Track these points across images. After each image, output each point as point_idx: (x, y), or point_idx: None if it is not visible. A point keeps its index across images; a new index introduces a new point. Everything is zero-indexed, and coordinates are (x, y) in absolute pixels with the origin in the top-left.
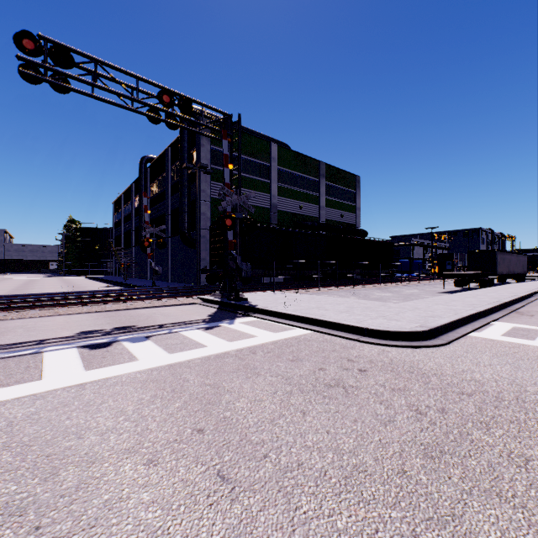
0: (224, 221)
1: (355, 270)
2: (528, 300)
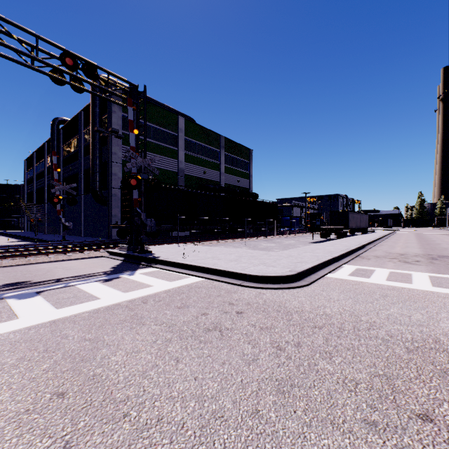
0: (129, 181)
1: (248, 225)
2: (367, 247)
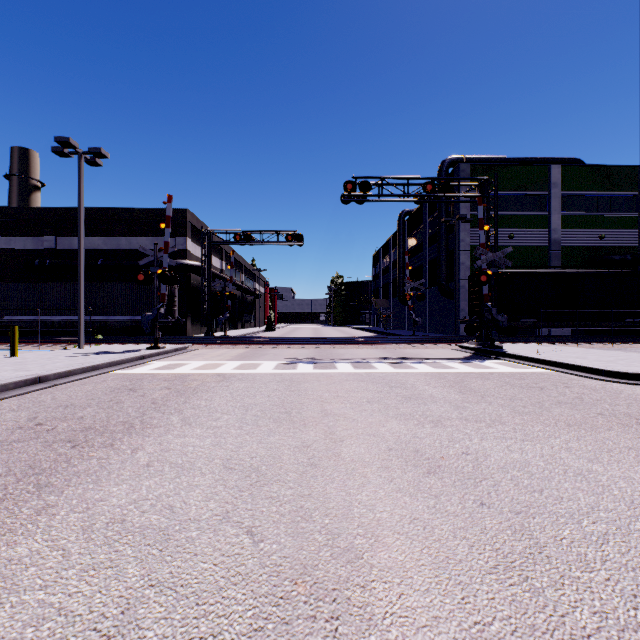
0: (479, 278)
1: None
2: None
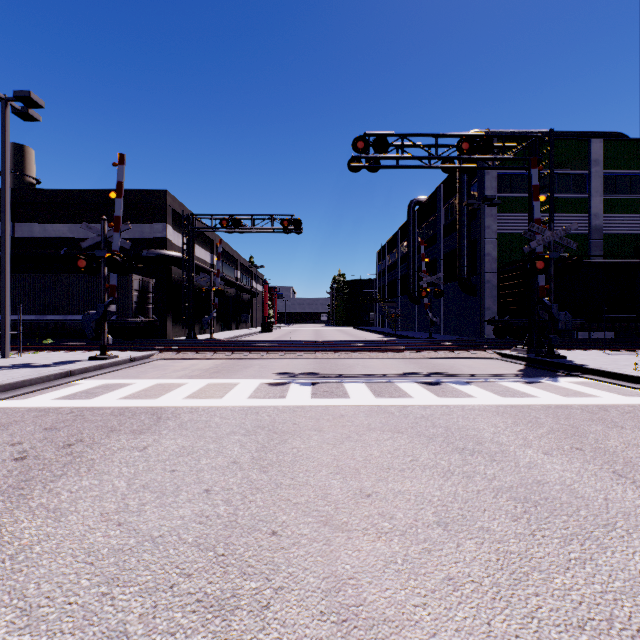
0: (534, 264)
1: None
2: None
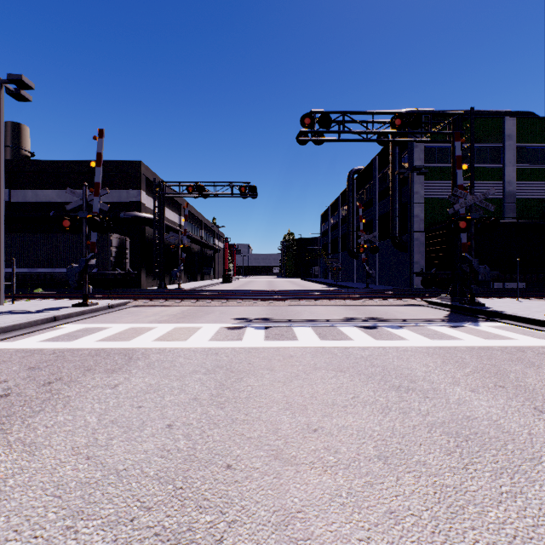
0: (457, 224)
1: None
2: None
